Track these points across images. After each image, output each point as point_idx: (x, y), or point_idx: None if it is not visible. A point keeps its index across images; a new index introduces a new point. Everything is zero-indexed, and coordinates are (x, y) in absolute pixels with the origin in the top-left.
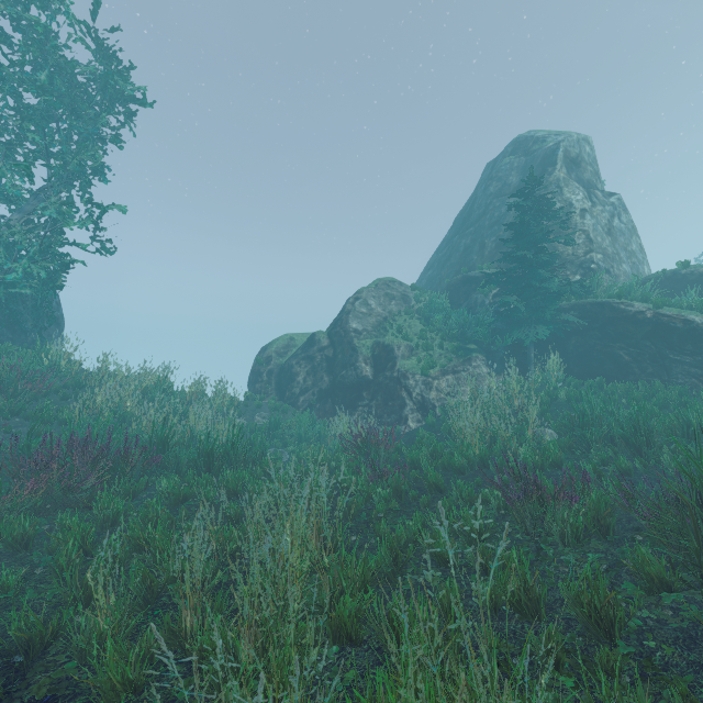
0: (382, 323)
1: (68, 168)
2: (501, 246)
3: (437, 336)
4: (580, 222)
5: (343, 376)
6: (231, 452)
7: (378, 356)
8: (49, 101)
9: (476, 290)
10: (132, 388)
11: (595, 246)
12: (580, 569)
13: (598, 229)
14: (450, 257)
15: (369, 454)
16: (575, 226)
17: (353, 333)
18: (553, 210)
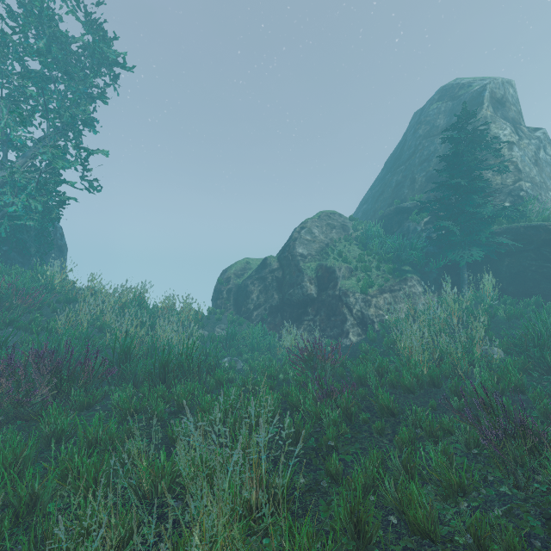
0: (325, 248)
1: (62, 120)
2: (431, 180)
3: (374, 259)
4: (508, 154)
5: (290, 294)
6: (185, 364)
7: (321, 277)
8: (44, 62)
9: (408, 219)
10: (112, 303)
11: (524, 175)
12: None
13: (525, 160)
14: (383, 192)
15: (315, 368)
16: (503, 158)
17: (299, 257)
18: (486, 140)
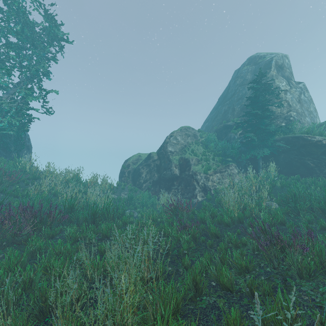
0: (184, 148)
1: (30, 72)
2: (243, 110)
3: (211, 154)
4: (284, 96)
5: (164, 174)
6: (105, 213)
7: (182, 164)
8: (20, 39)
9: (230, 131)
10: (61, 179)
11: (292, 108)
12: (316, 298)
13: (293, 99)
14: (217, 116)
15: (178, 214)
16: (281, 99)
17: (169, 153)
18: (271, 89)
